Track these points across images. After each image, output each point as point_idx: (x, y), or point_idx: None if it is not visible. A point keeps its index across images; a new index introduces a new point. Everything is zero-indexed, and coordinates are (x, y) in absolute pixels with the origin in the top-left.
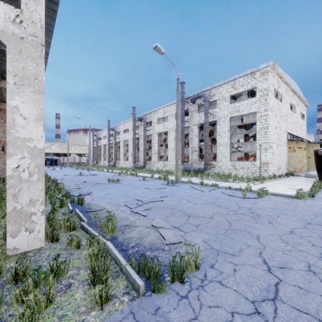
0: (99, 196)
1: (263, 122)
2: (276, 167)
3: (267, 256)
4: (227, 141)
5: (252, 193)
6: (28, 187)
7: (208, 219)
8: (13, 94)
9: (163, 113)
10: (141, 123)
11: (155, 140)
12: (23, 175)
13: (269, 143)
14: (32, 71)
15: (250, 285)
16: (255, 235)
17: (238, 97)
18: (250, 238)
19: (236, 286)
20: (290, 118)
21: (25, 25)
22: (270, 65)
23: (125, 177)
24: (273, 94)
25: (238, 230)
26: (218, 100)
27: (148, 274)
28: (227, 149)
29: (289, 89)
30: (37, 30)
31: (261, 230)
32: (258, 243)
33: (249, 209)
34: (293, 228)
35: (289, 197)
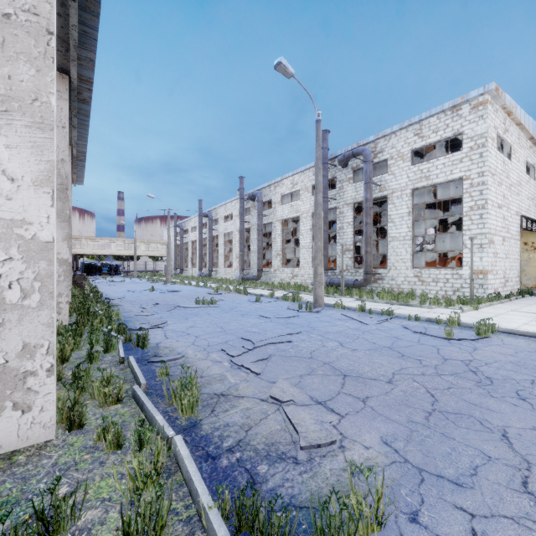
0: (178, 331)
1: (476, 196)
2: (501, 280)
3: None
4: (407, 232)
5: (463, 329)
6: (19, 320)
7: (385, 385)
8: None
9: (290, 186)
10: (253, 203)
11: (277, 232)
12: (10, 296)
13: (489, 235)
14: (29, 83)
15: None
16: (497, 430)
17: (426, 154)
18: (488, 436)
19: None
20: (525, 190)
21: None
22: (490, 91)
23: (226, 296)
24: (495, 145)
25: (455, 415)
26: (389, 159)
27: None
28: (406, 246)
29: (523, 135)
30: (39, 1)
31: (507, 417)
32: (509, 451)
33: (466, 363)
34: None
35: None
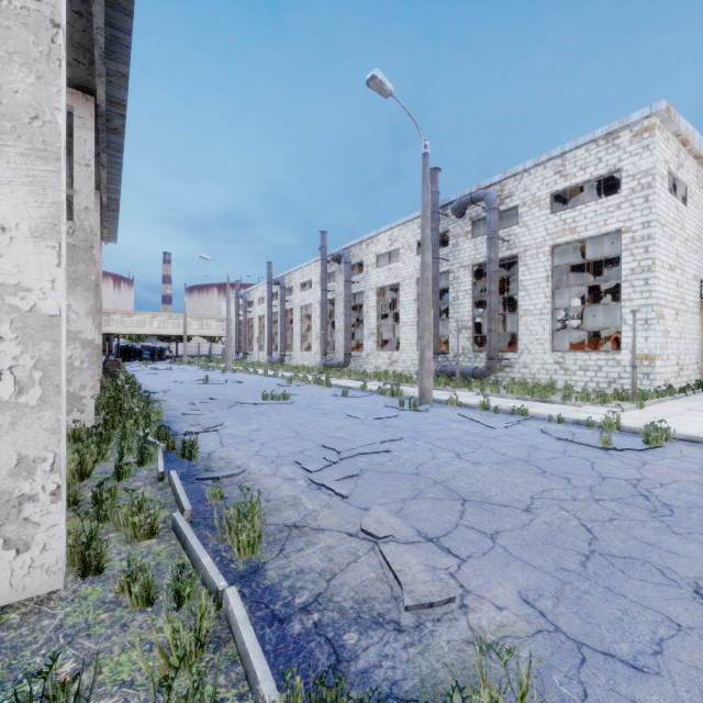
0: (237, 436)
1: (639, 255)
2: (674, 367)
3: None
4: (544, 303)
5: (625, 435)
6: (12, 425)
7: (521, 514)
8: None
9: (388, 243)
10: (338, 266)
11: (370, 305)
12: None
13: (657, 307)
14: (26, 95)
15: None
16: (687, 583)
17: (571, 199)
18: (674, 593)
19: None
20: None
21: None
22: (659, 112)
23: (302, 389)
24: (666, 185)
25: (624, 560)
26: (520, 206)
27: None
28: (543, 322)
29: None
30: None
31: (699, 563)
32: None
33: (633, 483)
34: None
35: None
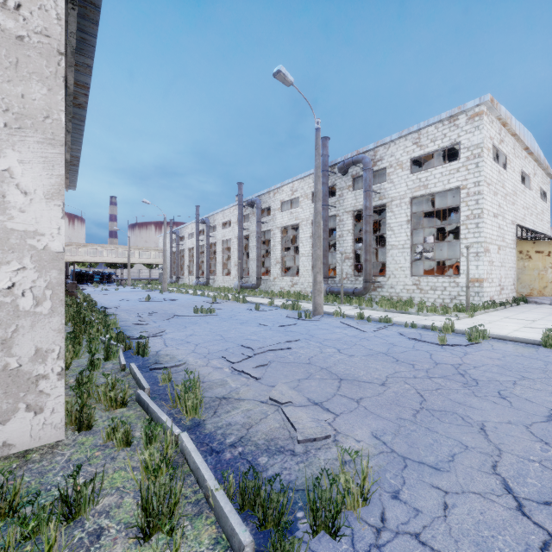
0: (177, 340)
1: (472, 206)
2: (497, 288)
3: (510, 474)
4: (406, 240)
5: (457, 335)
6: (32, 327)
7: (378, 387)
8: (2, 146)
9: (290, 192)
10: (252, 210)
11: (276, 240)
12: (23, 303)
13: (484, 244)
14: (41, 102)
15: (486, 547)
16: (477, 424)
17: (425, 163)
18: (467, 429)
19: (453, 549)
20: (520, 199)
21: (26, 14)
22: (485, 102)
23: (224, 305)
24: (491, 155)
25: (440, 412)
26: (388, 167)
27: (261, 514)
28: (405, 254)
29: (518, 145)
30: (51, 23)
31: (487, 413)
32: (485, 441)
33: (456, 366)
34: (551, 408)
35: (529, 345)
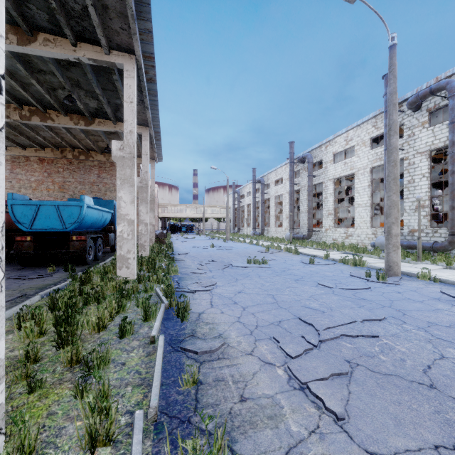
0: (224, 297)
1: None
2: None
3: None
4: None
5: None
6: None
7: None
8: None
9: (344, 143)
10: (302, 165)
11: (328, 192)
12: None
13: None
14: None
15: None
16: None
17: None
18: None
19: None
20: None
21: None
22: None
23: (277, 255)
24: None
25: None
26: None
27: None
28: None
29: None
30: None
31: None
32: None
33: None
34: None
35: None
